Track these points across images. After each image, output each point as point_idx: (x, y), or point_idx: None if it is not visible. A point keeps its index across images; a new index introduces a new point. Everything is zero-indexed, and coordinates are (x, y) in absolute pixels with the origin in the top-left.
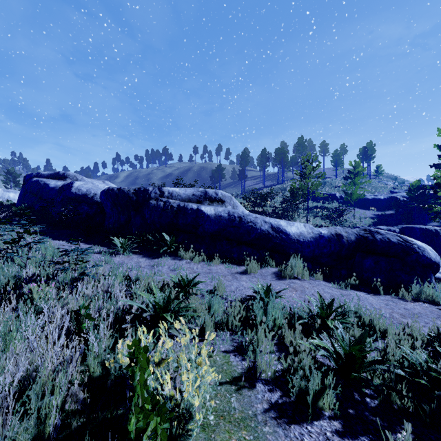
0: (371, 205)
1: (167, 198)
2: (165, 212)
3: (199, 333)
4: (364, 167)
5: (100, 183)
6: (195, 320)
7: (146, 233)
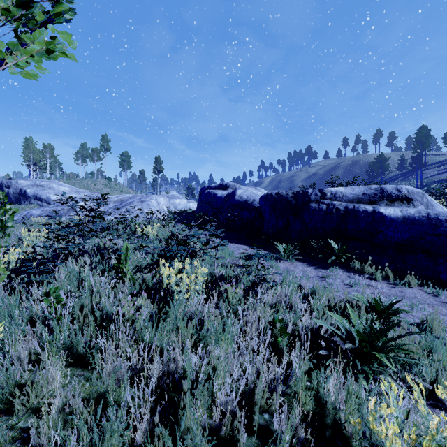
0: None
1: (330, 199)
2: (329, 216)
3: (427, 393)
4: None
5: (253, 190)
6: (414, 369)
7: (307, 239)
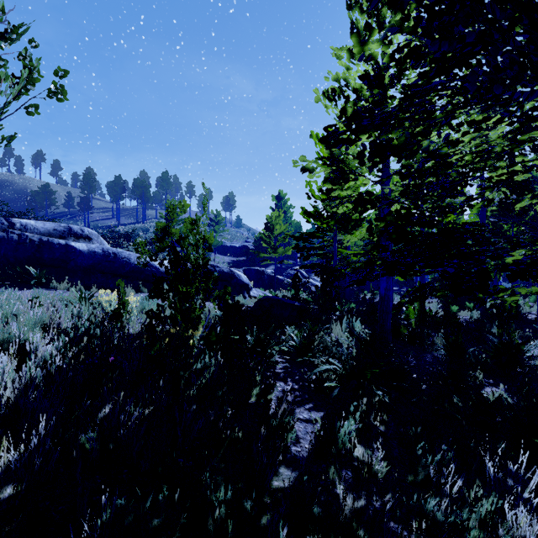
0: (230, 252)
1: (20, 230)
2: (23, 246)
3: None
4: (224, 217)
5: None
6: None
7: None
